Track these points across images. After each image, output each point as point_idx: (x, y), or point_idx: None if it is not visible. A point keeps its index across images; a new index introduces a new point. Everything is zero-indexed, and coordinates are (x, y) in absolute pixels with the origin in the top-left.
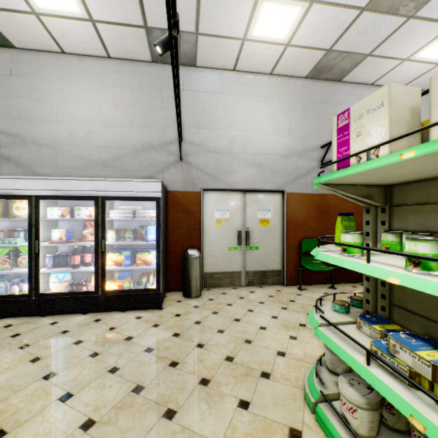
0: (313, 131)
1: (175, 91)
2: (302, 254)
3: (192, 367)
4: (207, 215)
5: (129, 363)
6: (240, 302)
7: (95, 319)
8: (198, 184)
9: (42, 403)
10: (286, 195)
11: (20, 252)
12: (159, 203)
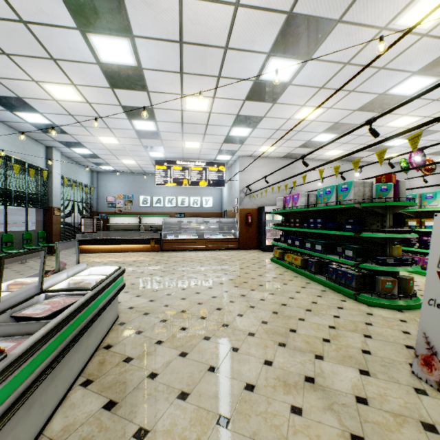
0: None
1: None
2: None
3: None
4: None
5: None
6: None
7: None
8: None
9: None
10: None
11: None
12: None
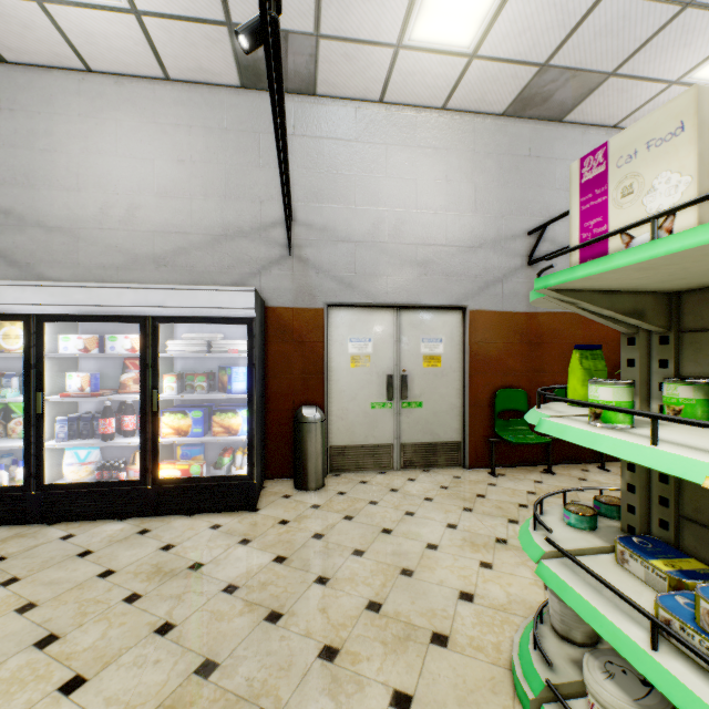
0: (516, 206)
1: (275, 123)
2: (497, 415)
3: (307, 624)
4: (334, 349)
5: (194, 614)
6: (392, 499)
7: (140, 530)
8: (319, 296)
9: (28, 697)
10: (469, 314)
11: (13, 413)
12: (251, 328)
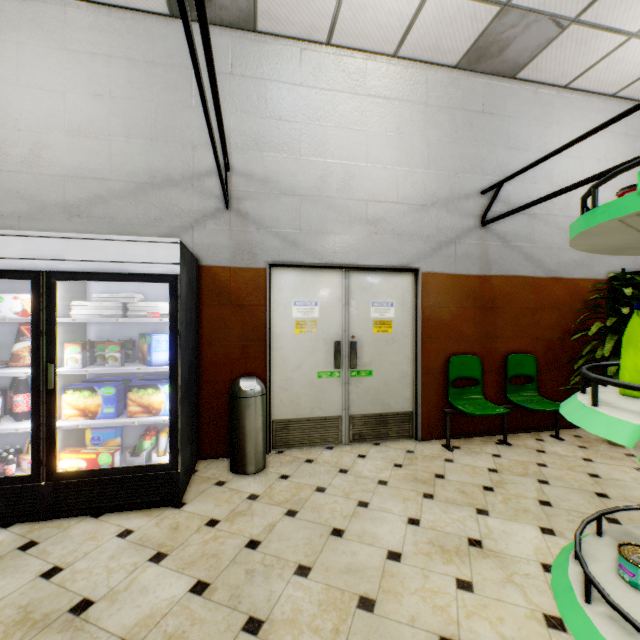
0: (469, 164)
1: None
2: (450, 384)
3: None
4: (277, 313)
5: None
6: (341, 483)
7: (23, 544)
8: (260, 254)
9: None
10: (421, 277)
11: None
12: (175, 287)
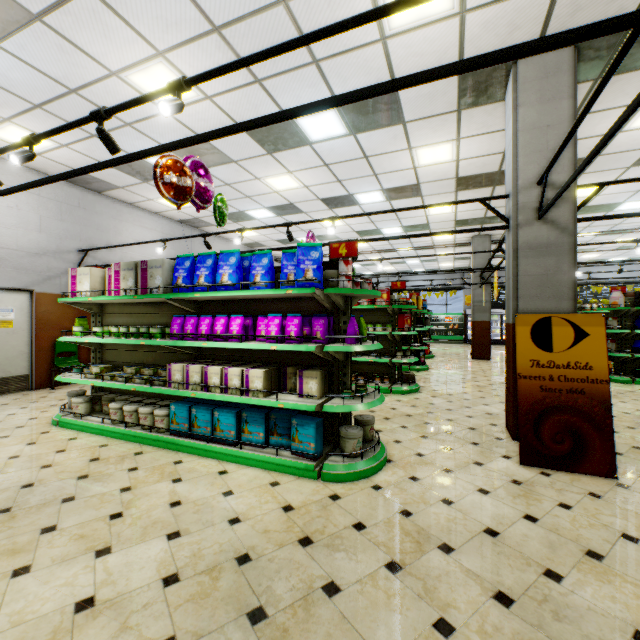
0: (71, 234)
1: None
2: (57, 356)
3: None
4: None
5: None
6: None
7: None
8: None
9: None
10: (36, 295)
11: None
12: None
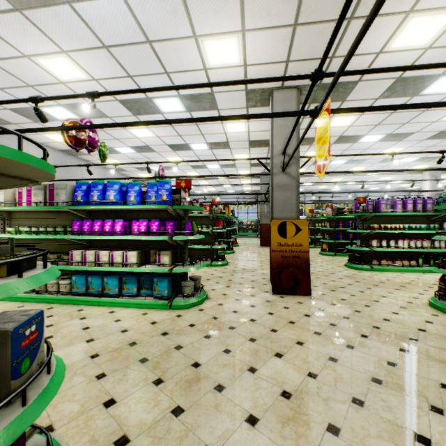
0: None
1: None
2: None
3: None
4: None
5: None
6: None
7: None
8: None
9: None
10: None
11: None
12: None
